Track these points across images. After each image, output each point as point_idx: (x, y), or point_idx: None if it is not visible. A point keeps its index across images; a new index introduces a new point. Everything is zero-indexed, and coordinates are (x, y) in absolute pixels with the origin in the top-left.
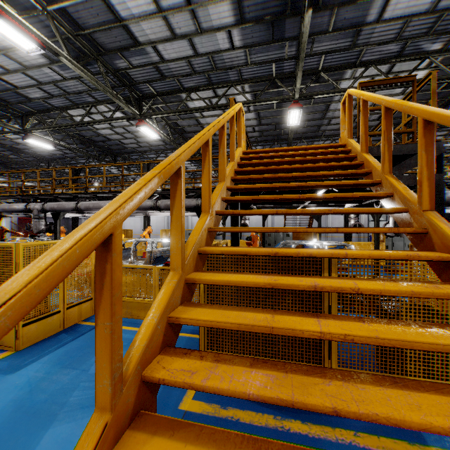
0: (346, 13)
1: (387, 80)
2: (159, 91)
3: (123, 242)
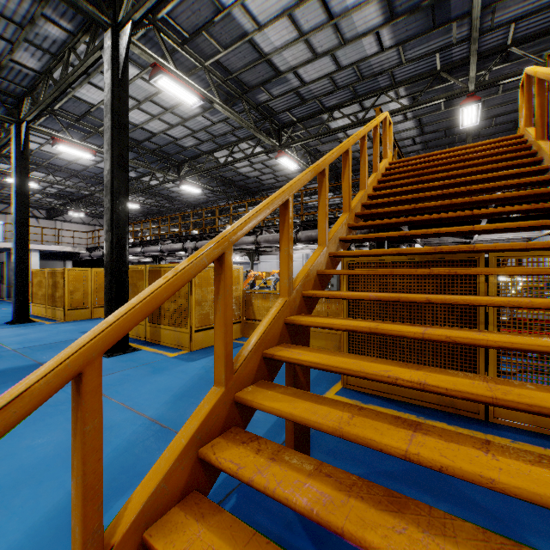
0: None
1: None
2: (299, 117)
3: (263, 279)
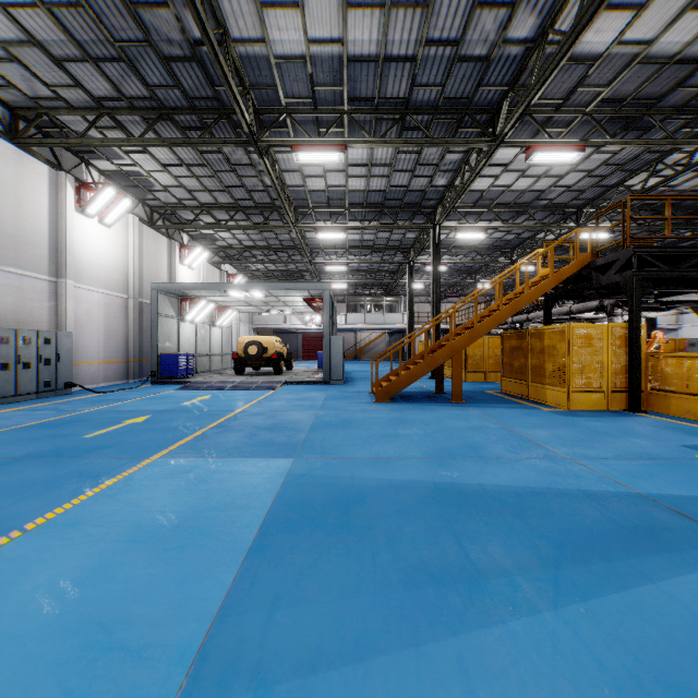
0: (697, 77)
1: (608, 209)
2: (592, 197)
3: None
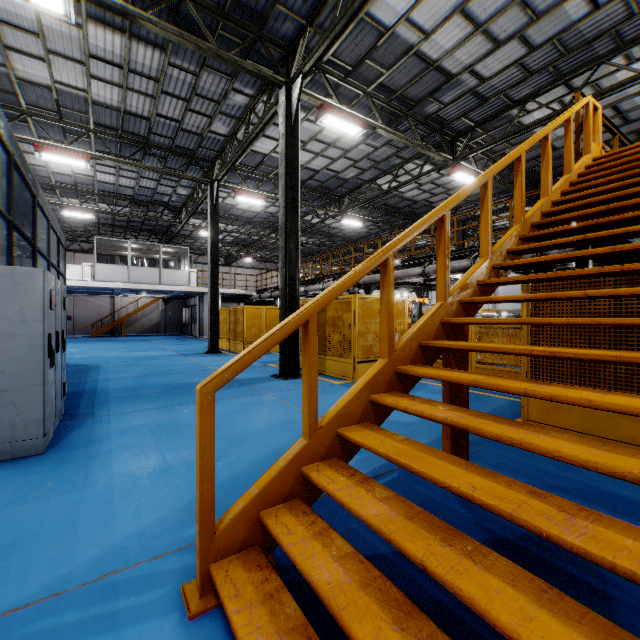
0: None
1: None
2: (478, 120)
3: None
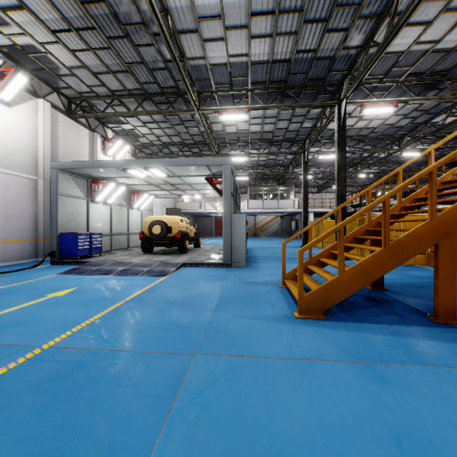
0: None
1: None
2: None
3: None
